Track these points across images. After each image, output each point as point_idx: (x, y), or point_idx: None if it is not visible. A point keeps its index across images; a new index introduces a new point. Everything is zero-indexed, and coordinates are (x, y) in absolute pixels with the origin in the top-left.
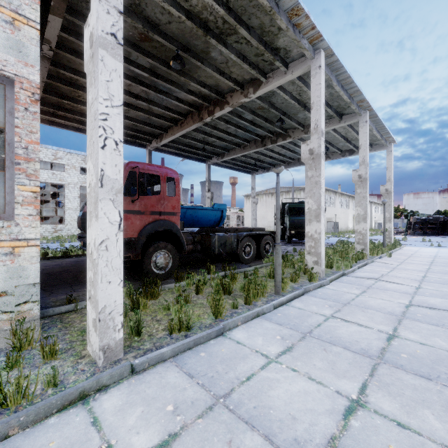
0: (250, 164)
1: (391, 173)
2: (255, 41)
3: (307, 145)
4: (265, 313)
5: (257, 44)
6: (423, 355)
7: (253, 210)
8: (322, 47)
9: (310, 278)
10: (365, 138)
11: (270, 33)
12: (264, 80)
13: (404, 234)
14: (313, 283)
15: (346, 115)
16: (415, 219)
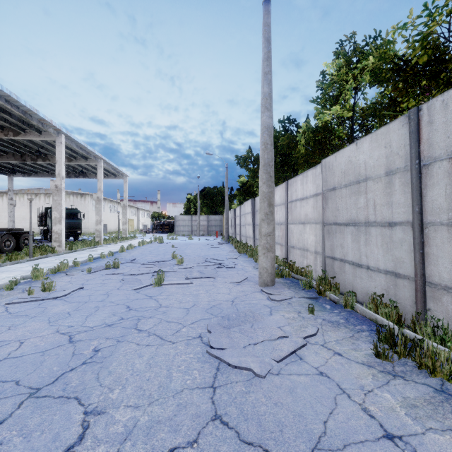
0: (7, 168)
1: (127, 195)
2: (15, 121)
3: (54, 182)
4: (22, 263)
5: (17, 122)
6: (79, 261)
7: (10, 212)
8: (63, 133)
9: (53, 253)
10: (101, 176)
11: (27, 119)
12: (23, 132)
13: (152, 232)
14: (54, 254)
15: (90, 158)
16: (157, 222)
